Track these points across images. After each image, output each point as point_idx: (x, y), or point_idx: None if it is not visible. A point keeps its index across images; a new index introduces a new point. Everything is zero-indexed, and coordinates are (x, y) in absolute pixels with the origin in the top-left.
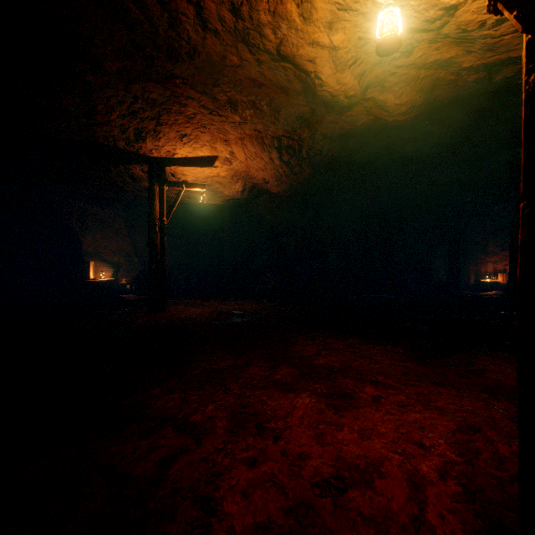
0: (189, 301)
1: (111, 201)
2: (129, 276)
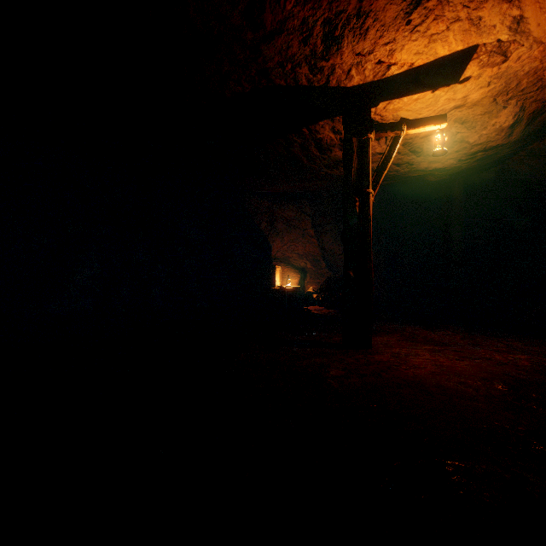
0: (402, 327)
1: (297, 197)
2: (316, 283)
